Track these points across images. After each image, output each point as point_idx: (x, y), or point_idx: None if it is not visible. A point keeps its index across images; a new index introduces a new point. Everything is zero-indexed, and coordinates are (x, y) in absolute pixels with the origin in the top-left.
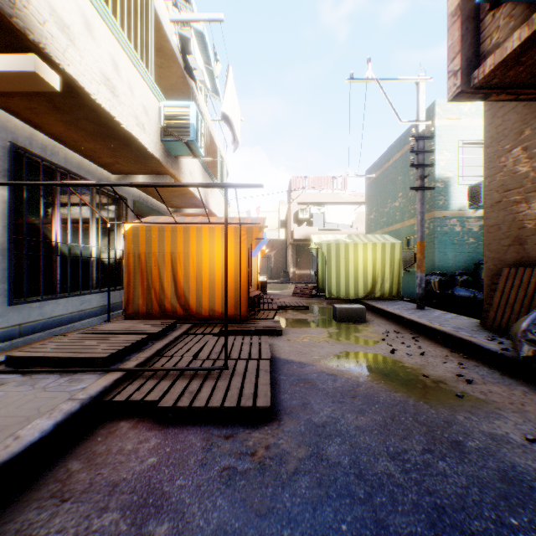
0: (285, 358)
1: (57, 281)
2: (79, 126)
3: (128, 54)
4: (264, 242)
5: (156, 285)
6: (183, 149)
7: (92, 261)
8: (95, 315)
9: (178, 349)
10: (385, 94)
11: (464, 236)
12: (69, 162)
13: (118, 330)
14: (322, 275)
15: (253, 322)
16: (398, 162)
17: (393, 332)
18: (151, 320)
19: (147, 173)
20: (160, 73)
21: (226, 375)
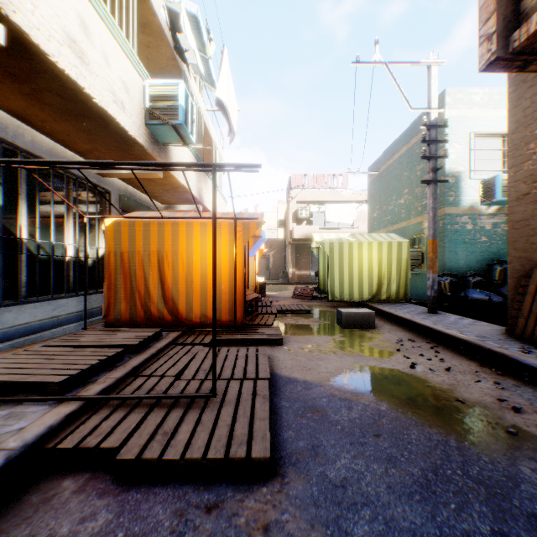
0: (287, 376)
1: (21, 284)
2: (44, 100)
3: (102, 17)
4: (262, 240)
5: (140, 287)
6: (172, 135)
7: (69, 261)
8: (72, 321)
9: (160, 365)
10: (394, 79)
11: (476, 234)
12: (38, 146)
13: (91, 341)
14: (324, 276)
15: (250, 329)
16: (403, 157)
17: (407, 340)
18: (133, 328)
19: None
20: (148, 54)
21: (214, 404)
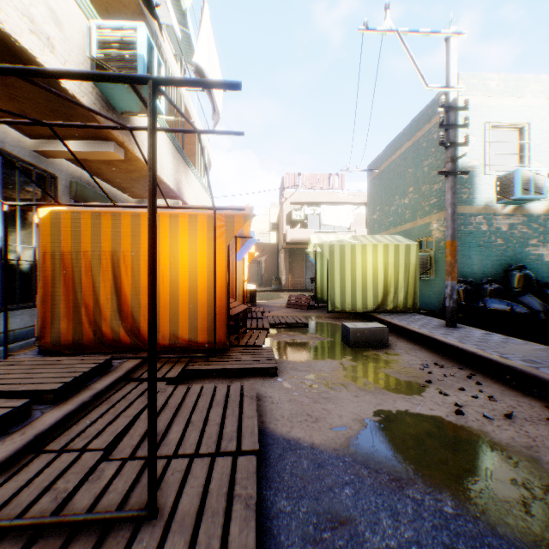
0: (284, 435)
1: None
2: None
3: None
4: (252, 241)
5: (89, 299)
6: (131, 99)
7: None
8: None
9: (89, 424)
10: (408, 50)
11: (491, 237)
12: None
13: None
14: (321, 283)
15: (234, 353)
16: (408, 153)
17: (432, 364)
18: (70, 357)
19: (81, 137)
20: (107, 4)
21: (152, 530)
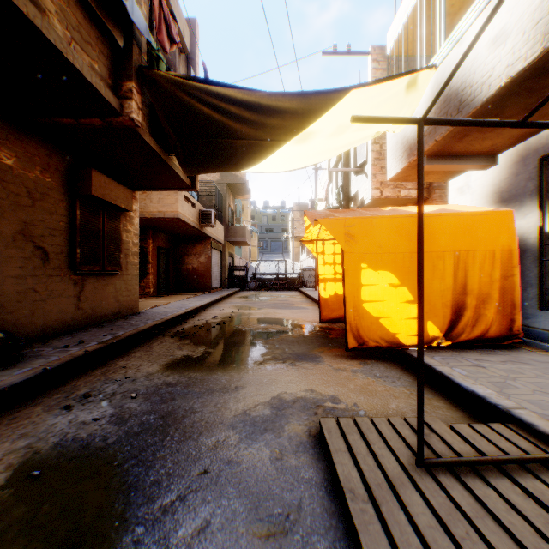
0: None
1: None
2: None
3: None
4: None
5: None
6: None
7: None
8: None
9: None
10: None
11: None
12: None
13: None
14: None
15: None
16: None
17: None
18: None
19: None
20: None
21: (419, 473)
